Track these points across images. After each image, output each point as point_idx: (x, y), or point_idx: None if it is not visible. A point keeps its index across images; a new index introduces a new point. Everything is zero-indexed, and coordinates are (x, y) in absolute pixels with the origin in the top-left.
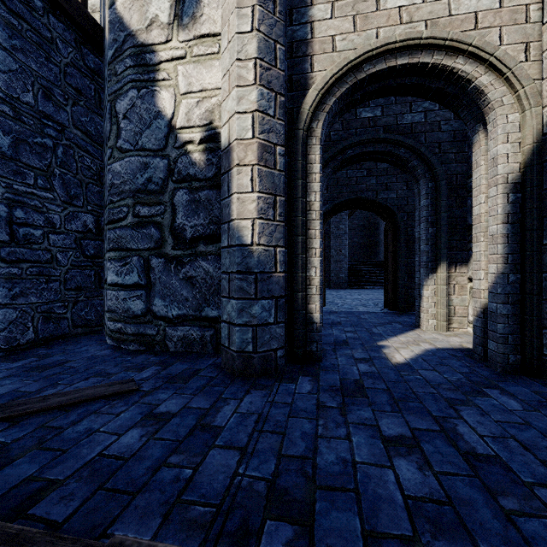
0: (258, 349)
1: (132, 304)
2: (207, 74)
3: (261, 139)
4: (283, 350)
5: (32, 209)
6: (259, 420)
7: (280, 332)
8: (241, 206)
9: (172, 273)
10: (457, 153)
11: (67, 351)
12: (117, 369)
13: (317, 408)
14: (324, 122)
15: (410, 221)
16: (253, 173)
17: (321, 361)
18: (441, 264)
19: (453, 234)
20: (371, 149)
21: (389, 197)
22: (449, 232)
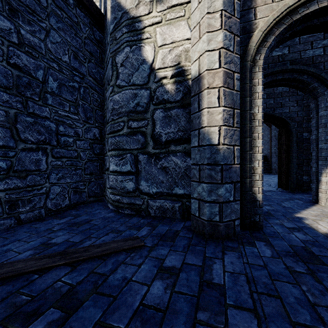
0: (223, 220)
1: (126, 184)
2: (176, 31)
3: (225, 68)
4: (238, 220)
5: (68, 126)
6: (249, 280)
7: (237, 207)
8: (210, 117)
9: (152, 164)
10: None
11: (88, 213)
12: (123, 228)
13: (290, 273)
14: (265, 55)
15: (300, 128)
16: (219, 93)
17: (262, 228)
18: None
19: None
20: (280, 77)
21: (283, 111)
22: None
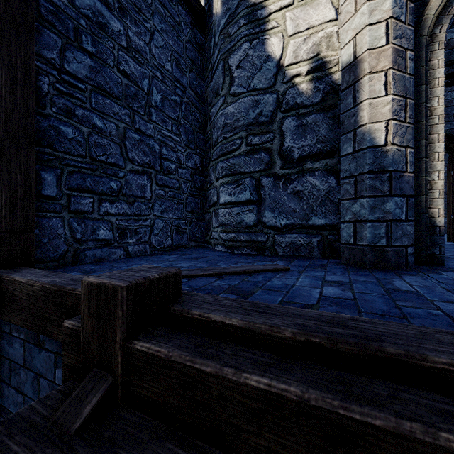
0: (392, 244)
1: (244, 217)
2: (314, 13)
3: (395, 44)
4: (412, 248)
5: (170, 149)
6: (449, 290)
7: (410, 230)
8: (373, 110)
9: (280, 189)
10: None
11: (197, 253)
12: (251, 261)
13: None
14: (448, 25)
15: None
16: (387, 77)
17: (445, 264)
18: None
19: None
20: None
21: None
22: None
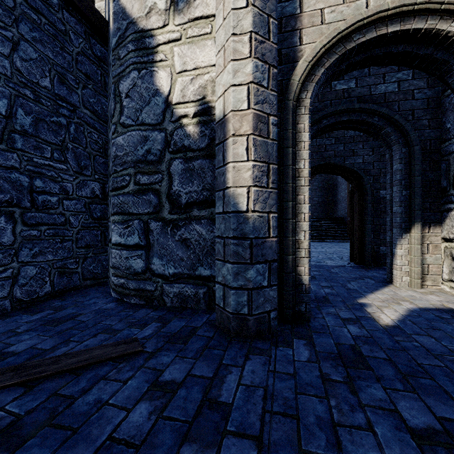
0: (253, 312)
1: (133, 263)
2: (200, 53)
3: (256, 110)
4: (275, 312)
5: (49, 179)
6: (266, 396)
7: (273, 294)
8: (236, 174)
9: (168, 235)
10: (431, 119)
11: (78, 304)
12: (121, 325)
13: (323, 383)
14: (312, 92)
15: (376, 184)
16: (248, 142)
17: (310, 320)
18: (415, 225)
19: (427, 196)
20: (345, 119)
21: (356, 162)
22: (423, 195)
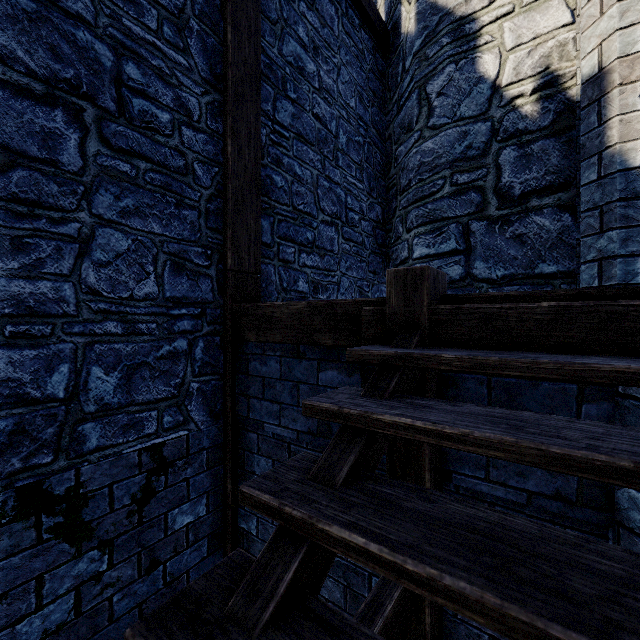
0: None
1: (448, 270)
2: (541, 19)
3: None
4: None
5: (354, 198)
6: None
7: None
8: (624, 128)
9: (496, 234)
10: None
11: None
12: None
13: None
14: None
15: None
16: None
17: None
18: None
19: None
20: None
21: None
22: None
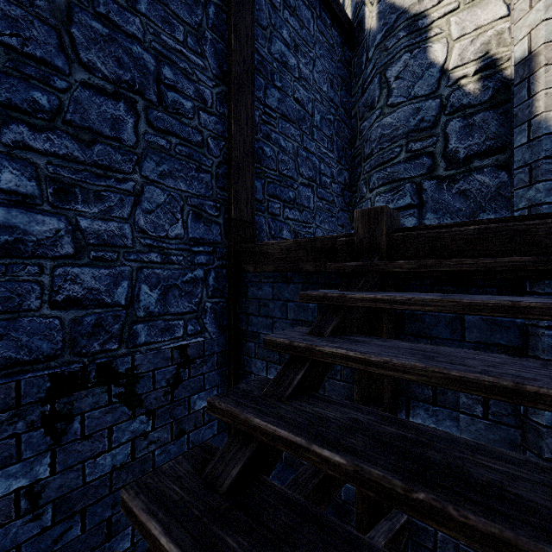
0: None
1: (404, 221)
2: (482, 13)
3: None
4: None
5: (326, 165)
6: None
7: None
8: (549, 100)
9: (444, 190)
10: None
11: None
12: None
13: None
14: None
15: None
16: None
17: None
18: None
19: None
20: None
21: None
22: None
